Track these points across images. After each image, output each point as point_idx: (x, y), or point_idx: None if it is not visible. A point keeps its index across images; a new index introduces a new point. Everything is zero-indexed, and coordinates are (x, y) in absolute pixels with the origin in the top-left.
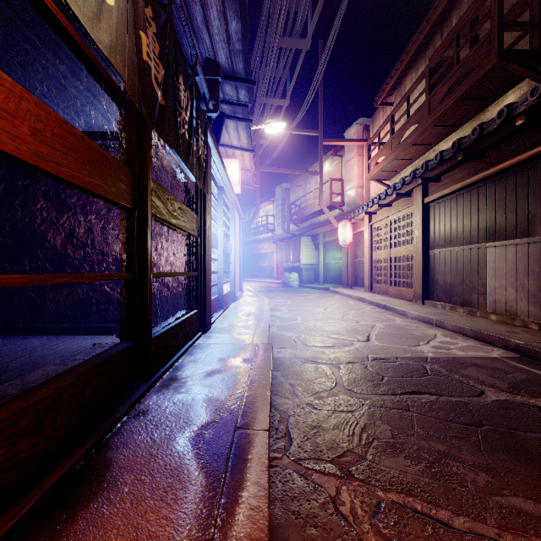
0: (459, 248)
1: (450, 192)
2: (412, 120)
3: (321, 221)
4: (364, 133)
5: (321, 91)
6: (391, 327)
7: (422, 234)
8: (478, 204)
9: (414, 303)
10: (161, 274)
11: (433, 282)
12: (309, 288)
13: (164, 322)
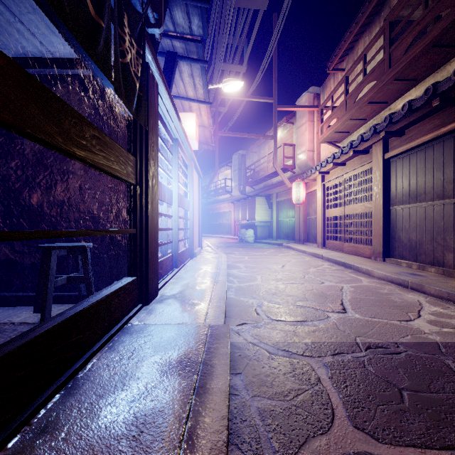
0: (428, 204)
1: (418, 144)
2: (370, 77)
3: (274, 182)
4: (315, 101)
5: (275, 61)
6: (362, 290)
7: (382, 190)
8: (453, 156)
9: (373, 260)
10: (39, 233)
11: (394, 239)
12: (264, 244)
13: (93, 293)
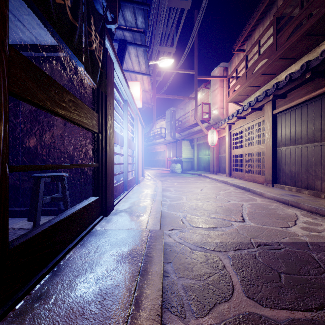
0: (303, 146)
1: (296, 104)
2: (263, 56)
3: (195, 130)
4: (224, 73)
5: (196, 44)
6: (256, 206)
7: (271, 136)
8: (320, 112)
9: (265, 185)
10: (35, 166)
11: (280, 171)
12: (188, 174)
13: (68, 208)
